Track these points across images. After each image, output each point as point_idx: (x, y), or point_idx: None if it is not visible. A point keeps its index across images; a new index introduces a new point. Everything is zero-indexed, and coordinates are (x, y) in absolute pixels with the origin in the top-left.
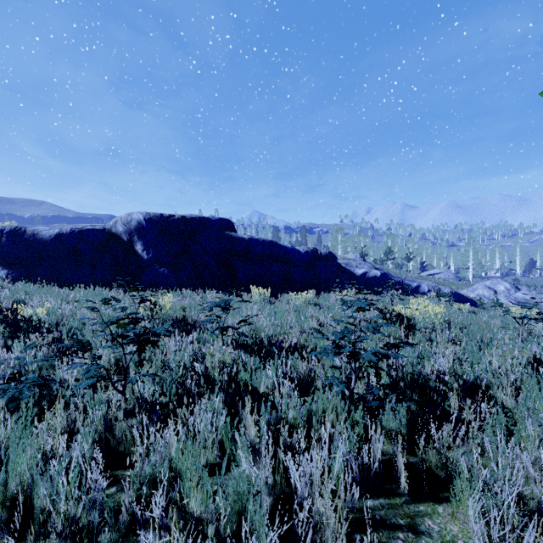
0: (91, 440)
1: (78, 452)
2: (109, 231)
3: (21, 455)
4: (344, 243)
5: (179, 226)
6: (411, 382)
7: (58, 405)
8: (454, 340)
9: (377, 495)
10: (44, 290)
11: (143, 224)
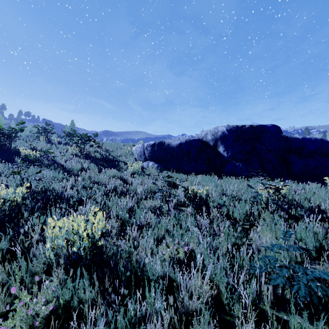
0: None
1: None
2: (202, 140)
3: None
4: None
5: (249, 132)
6: None
7: None
8: None
9: None
10: (179, 176)
11: (226, 133)
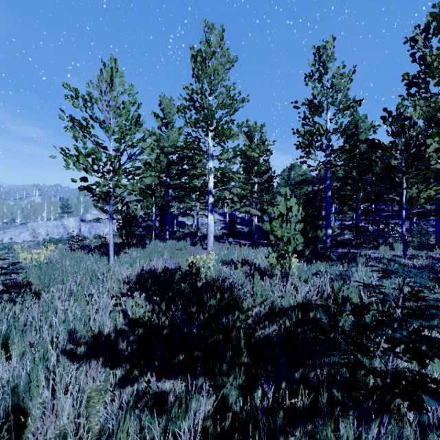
0: None
1: None
2: None
3: None
4: None
5: None
6: None
7: None
8: None
9: None
10: None
11: None
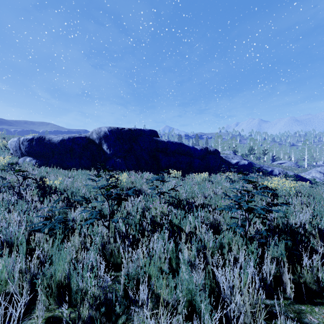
0: (95, 254)
1: (92, 260)
2: (88, 138)
3: (61, 259)
4: (222, 144)
5: (127, 134)
6: (282, 228)
7: (75, 233)
8: (305, 204)
9: (271, 297)
10: (55, 171)
11: (107, 133)
